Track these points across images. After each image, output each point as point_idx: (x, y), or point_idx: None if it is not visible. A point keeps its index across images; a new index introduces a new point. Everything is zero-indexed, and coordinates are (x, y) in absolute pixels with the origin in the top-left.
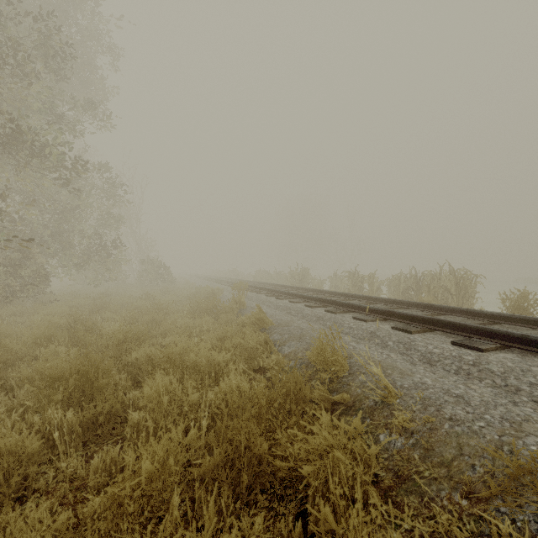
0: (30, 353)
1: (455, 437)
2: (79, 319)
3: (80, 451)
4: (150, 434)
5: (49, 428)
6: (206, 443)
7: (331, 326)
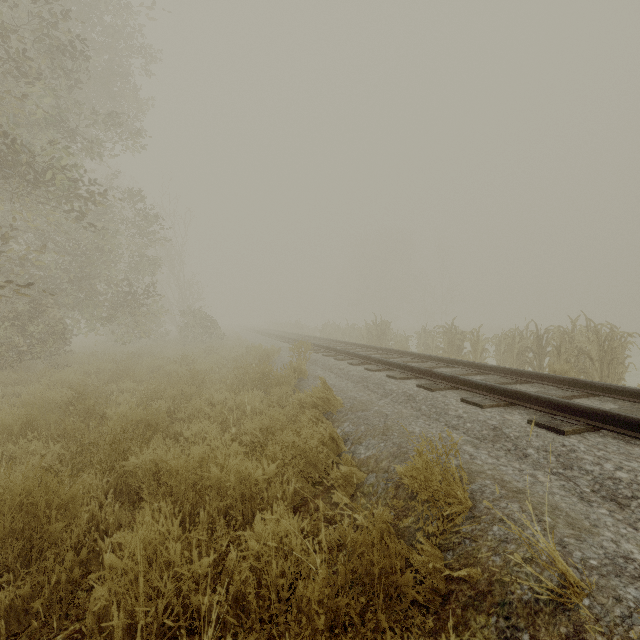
0: None
1: None
2: (83, 394)
3: None
4: None
5: None
6: None
7: (429, 412)
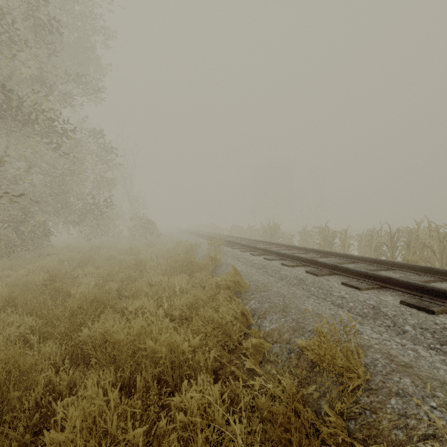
0: None
1: None
2: (55, 277)
3: None
4: None
5: None
6: None
7: (317, 293)
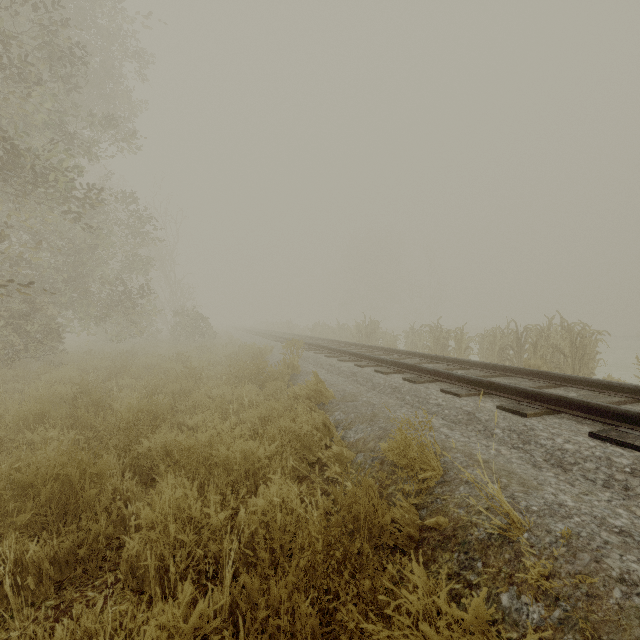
0: (15, 437)
1: (636, 618)
2: (87, 389)
3: (51, 600)
4: (150, 579)
5: (6, 565)
6: (232, 599)
7: (412, 402)
